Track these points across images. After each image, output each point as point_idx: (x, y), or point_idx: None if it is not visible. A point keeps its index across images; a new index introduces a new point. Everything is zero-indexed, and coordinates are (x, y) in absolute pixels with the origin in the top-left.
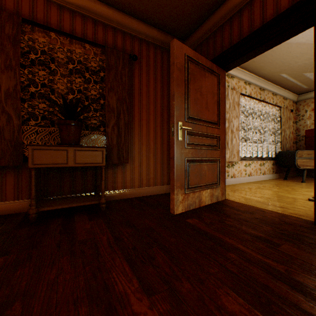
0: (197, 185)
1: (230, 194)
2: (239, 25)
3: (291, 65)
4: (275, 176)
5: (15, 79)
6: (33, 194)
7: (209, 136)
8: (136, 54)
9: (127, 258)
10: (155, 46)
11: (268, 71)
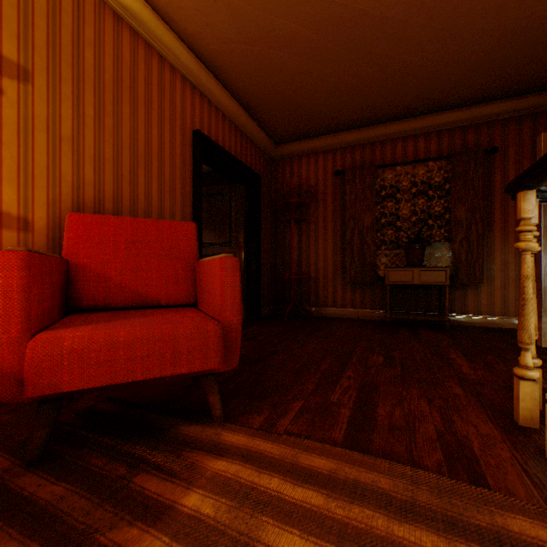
0: None
1: None
2: None
3: None
4: None
5: (371, 216)
6: (387, 304)
7: None
8: (496, 142)
9: (460, 351)
10: (533, 116)
11: None
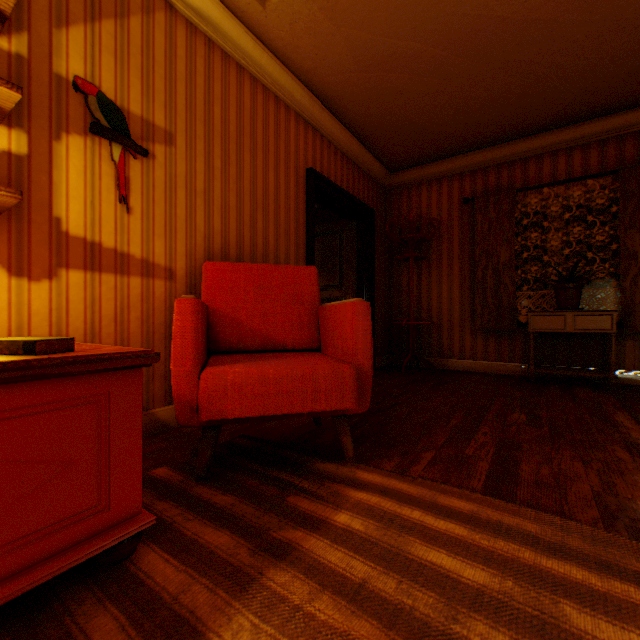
0: None
1: None
2: None
3: None
4: None
5: (509, 250)
6: (530, 355)
7: None
8: None
9: (630, 414)
10: None
11: None
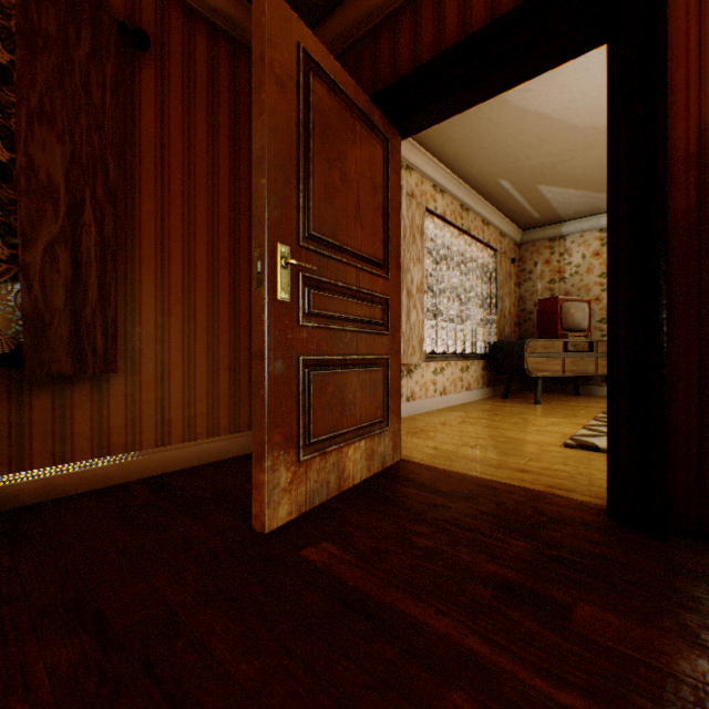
0: (334, 432)
1: (410, 445)
2: (437, 18)
3: (520, 164)
4: (488, 392)
5: None
6: None
7: (363, 297)
8: (148, 31)
9: None
10: (214, 30)
11: (479, 170)
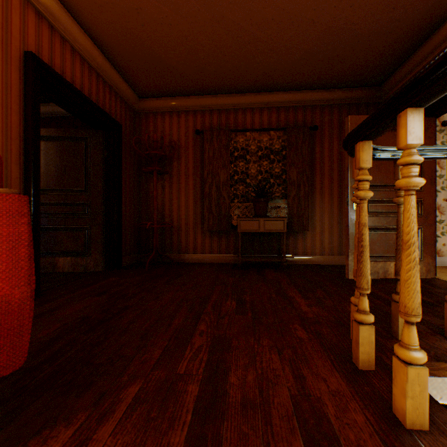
0: (380, 255)
1: None
2: None
3: None
4: None
5: (227, 173)
6: (240, 249)
7: None
8: (317, 122)
9: (297, 288)
10: (339, 106)
11: None
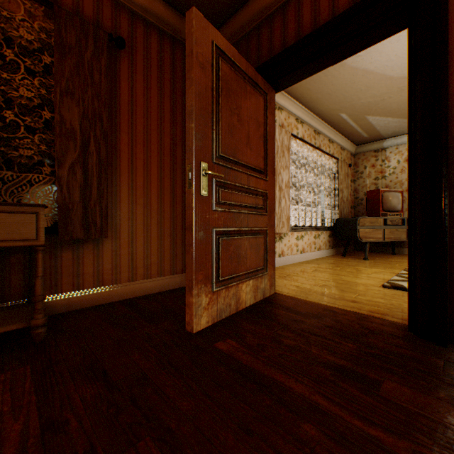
0: (234, 275)
1: (281, 284)
2: (298, 17)
3: (354, 103)
4: (332, 251)
5: None
6: None
7: (251, 192)
8: (124, 37)
9: None
10: (161, 33)
11: (326, 108)
